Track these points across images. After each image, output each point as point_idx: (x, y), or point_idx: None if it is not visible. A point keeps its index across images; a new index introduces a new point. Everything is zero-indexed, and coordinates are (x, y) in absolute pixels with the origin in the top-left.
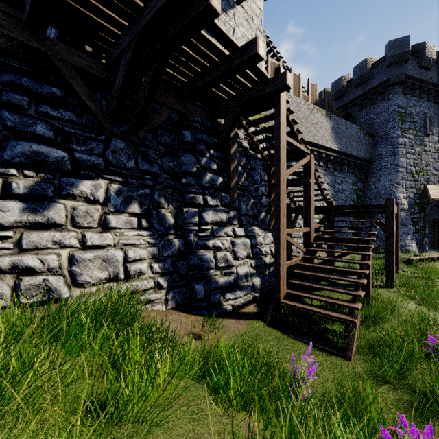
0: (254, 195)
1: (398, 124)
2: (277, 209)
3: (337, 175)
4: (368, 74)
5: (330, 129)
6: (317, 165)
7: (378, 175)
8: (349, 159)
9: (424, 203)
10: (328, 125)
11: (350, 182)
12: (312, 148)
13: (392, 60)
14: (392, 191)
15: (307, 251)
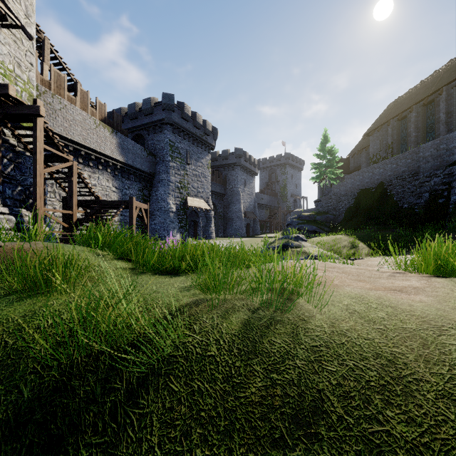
0: (22, 184)
1: (170, 152)
2: (35, 193)
3: (125, 181)
4: (151, 109)
5: (116, 144)
6: (106, 171)
7: (158, 186)
8: (135, 171)
9: (186, 208)
10: (114, 141)
11: (137, 188)
12: (99, 156)
13: (165, 106)
14: (165, 198)
15: (70, 227)
